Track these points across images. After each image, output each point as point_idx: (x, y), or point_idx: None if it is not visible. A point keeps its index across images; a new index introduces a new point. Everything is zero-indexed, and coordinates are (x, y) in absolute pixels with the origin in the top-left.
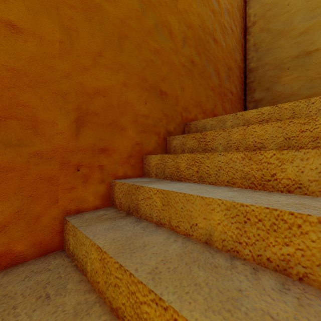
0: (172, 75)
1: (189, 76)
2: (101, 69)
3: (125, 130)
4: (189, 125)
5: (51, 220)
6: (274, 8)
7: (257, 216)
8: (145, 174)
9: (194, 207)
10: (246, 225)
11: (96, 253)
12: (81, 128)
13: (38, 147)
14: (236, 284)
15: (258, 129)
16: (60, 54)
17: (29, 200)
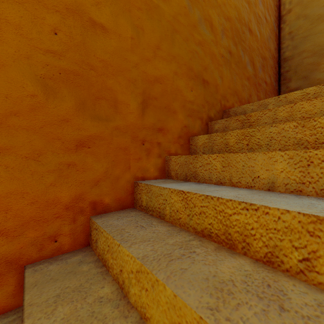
0: (213, 65)
1: (227, 66)
2: (158, 60)
3: (176, 114)
4: (228, 112)
5: (126, 182)
6: None
7: (320, 158)
8: (192, 153)
9: (256, 162)
10: (309, 167)
11: (177, 196)
12: (145, 109)
13: (118, 122)
14: (307, 201)
15: (306, 105)
16: (131, 48)
17: (112, 164)
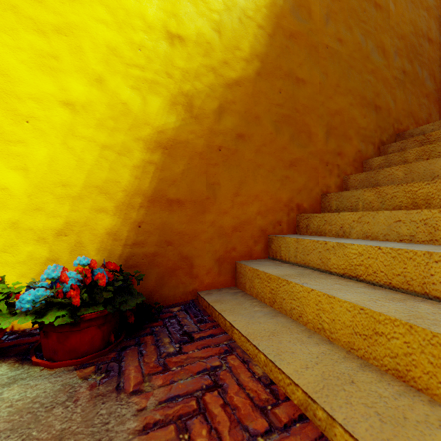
0: (385, 90)
1: (400, 88)
2: (337, 96)
3: (351, 140)
4: (402, 135)
5: (316, 194)
6: None
7: None
8: None
9: (435, 166)
10: None
11: (370, 193)
12: (328, 138)
13: (311, 149)
14: None
15: None
16: (319, 91)
17: (308, 179)
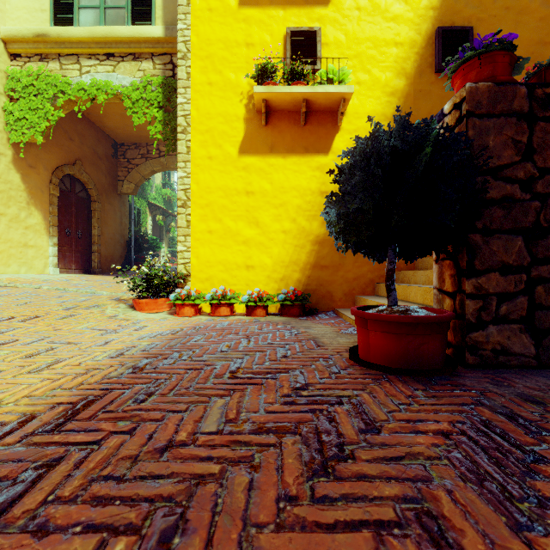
0: None
1: None
2: None
3: None
4: None
5: None
6: None
7: None
8: None
9: None
10: None
11: (431, 259)
12: None
13: None
14: None
15: None
16: None
17: None
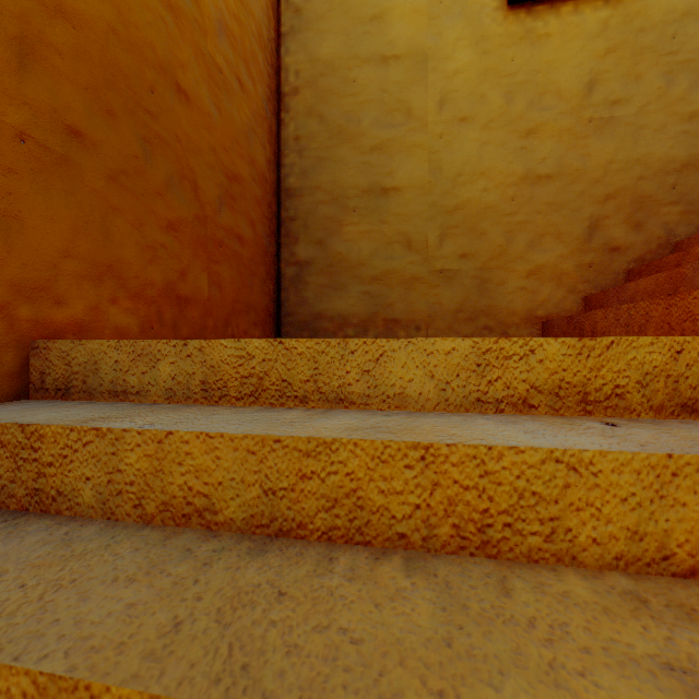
0: None
1: (56, 179)
2: None
3: None
4: (44, 351)
5: None
6: (331, 75)
7: None
8: None
9: None
10: None
11: None
12: None
13: None
14: None
15: (198, 448)
16: None
17: None
